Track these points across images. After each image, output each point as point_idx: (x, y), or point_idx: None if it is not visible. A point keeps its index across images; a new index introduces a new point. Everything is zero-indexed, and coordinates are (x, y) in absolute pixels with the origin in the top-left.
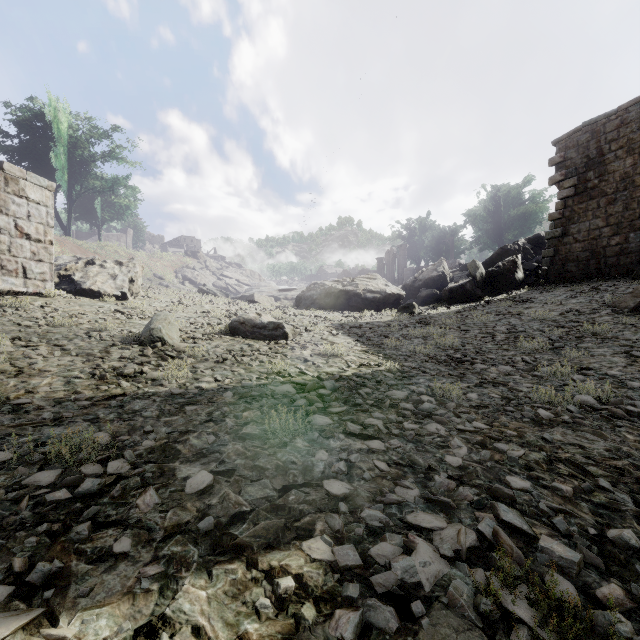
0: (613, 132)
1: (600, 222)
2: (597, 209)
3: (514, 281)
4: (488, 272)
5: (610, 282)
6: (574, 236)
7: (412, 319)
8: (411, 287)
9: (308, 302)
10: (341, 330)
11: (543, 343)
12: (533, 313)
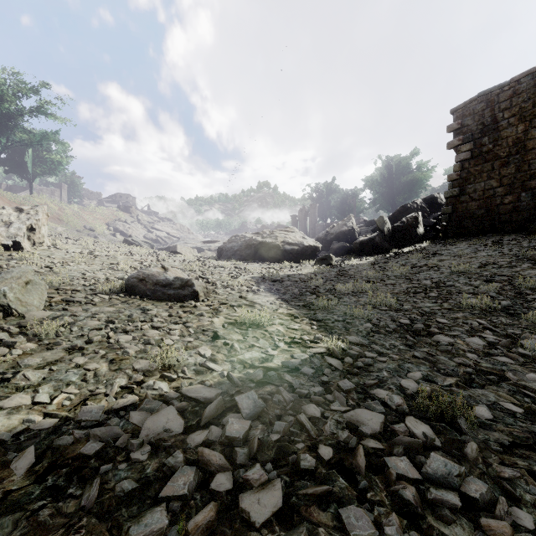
0: (506, 101)
1: (494, 183)
2: (491, 171)
3: (416, 235)
4: (394, 227)
5: (507, 236)
6: (470, 195)
7: (332, 271)
8: (324, 240)
9: (229, 253)
10: (262, 285)
11: (491, 302)
12: (453, 266)
